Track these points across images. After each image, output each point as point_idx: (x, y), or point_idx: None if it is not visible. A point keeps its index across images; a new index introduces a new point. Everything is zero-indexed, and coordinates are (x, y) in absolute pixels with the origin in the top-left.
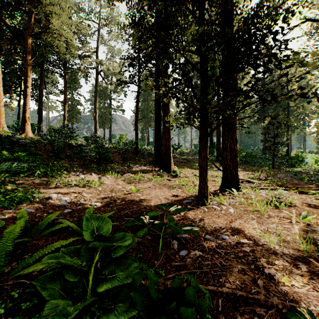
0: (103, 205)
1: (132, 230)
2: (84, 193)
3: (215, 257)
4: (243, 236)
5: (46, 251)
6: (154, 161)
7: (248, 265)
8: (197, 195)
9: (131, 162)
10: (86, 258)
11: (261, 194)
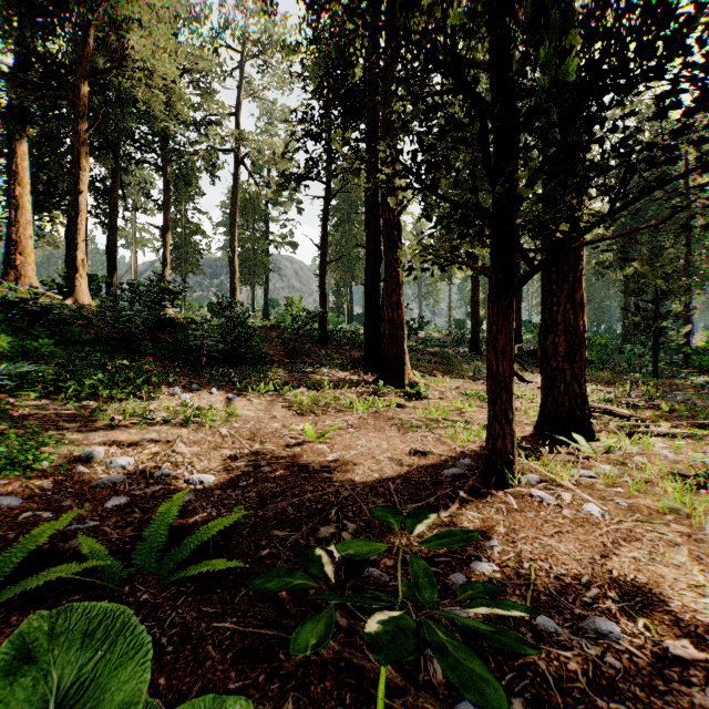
0: (223, 482)
1: None
2: (180, 444)
3: None
4: (669, 623)
5: None
6: (363, 358)
7: None
8: (477, 452)
9: (309, 362)
10: None
11: (656, 450)
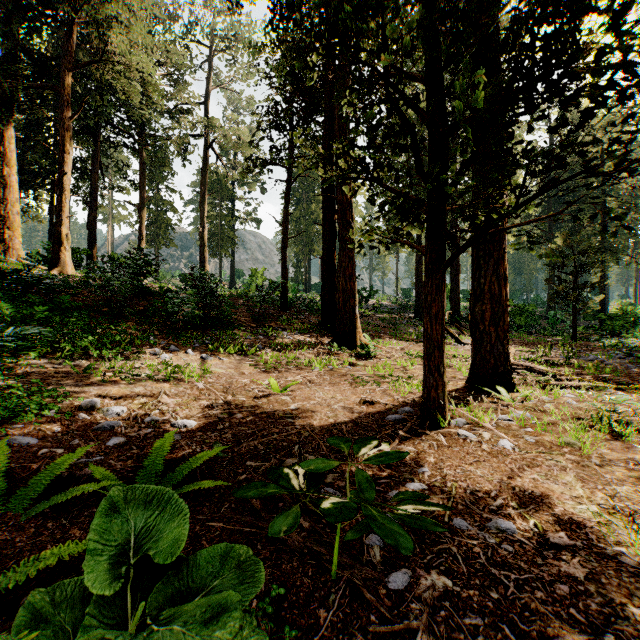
0: (203, 426)
1: (263, 499)
2: (164, 396)
3: (491, 598)
4: (553, 522)
5: (13, 580)
6: (320, 323)
7: (595, 633)
8: (417, 402)
9: (272, 326)
10: (99, 639)
11: (565, 399)
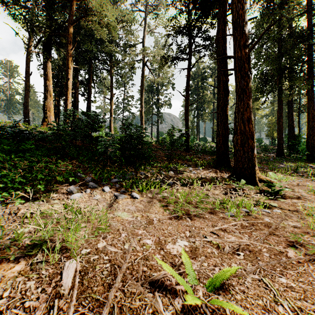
0: None
1: None
2: None
3: None
4: None
5: None
6: (216, 161)
7: None
8: None
9: (180, 163)
10: None
11: None
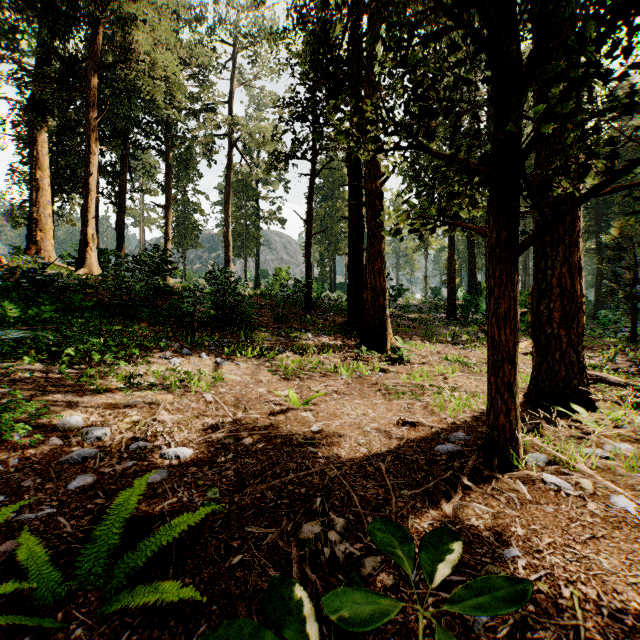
0: (200, 458)
1: (263, 613)
2: (162, 412)
3: None
4: None
5: None
6: (346, 324)
7: None
8: (470, 423)
9: (295, 327)
10: None
11: None
